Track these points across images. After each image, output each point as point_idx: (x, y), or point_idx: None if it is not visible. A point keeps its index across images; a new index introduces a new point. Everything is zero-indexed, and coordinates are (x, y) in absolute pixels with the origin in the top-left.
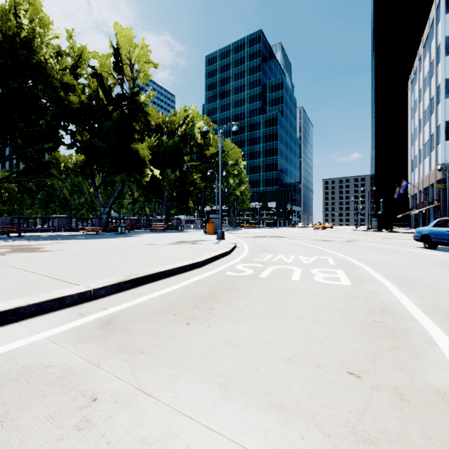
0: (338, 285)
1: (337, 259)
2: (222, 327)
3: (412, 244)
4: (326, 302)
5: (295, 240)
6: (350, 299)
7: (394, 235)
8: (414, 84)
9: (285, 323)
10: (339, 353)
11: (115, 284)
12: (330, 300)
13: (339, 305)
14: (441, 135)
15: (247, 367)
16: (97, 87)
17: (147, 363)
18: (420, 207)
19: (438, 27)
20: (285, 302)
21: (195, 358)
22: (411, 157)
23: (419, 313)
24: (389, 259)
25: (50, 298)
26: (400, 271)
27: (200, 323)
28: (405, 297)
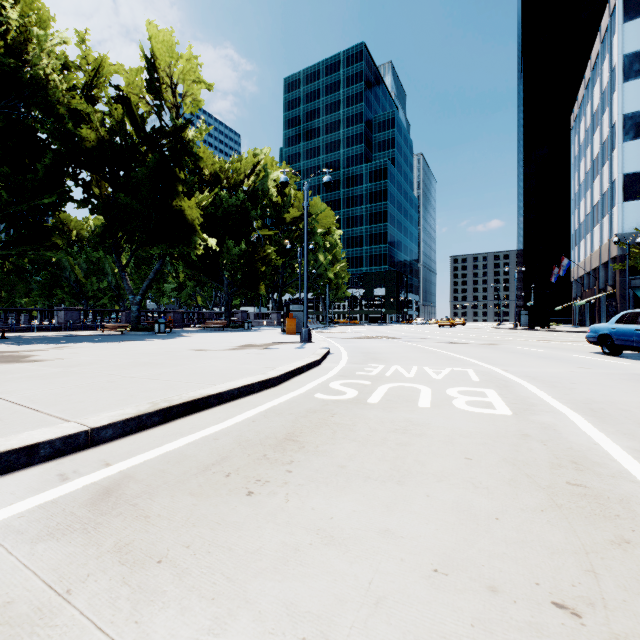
0: (493, 416)
1: (481, 371)
2: (309, 501)
3: (583, 348)
4: (480, 446)
5: (415, 343)
6: (518, 442)
7: (554, 335)
8: (578, 122)
9: (418, 489)
10: (527, 555)
11: (131, 418)
12: (485, 443)
13: (502, 452)
14: (618, 193)
15: (359, 593)
16: (123, 116)
17: (165, 589)
18: (587, 295)
19: (613, 41)
20: (414, 447)
21: (259, 574)
22: (574, 225)
23: (637, 467)
24: (557, 371)
25: (10, 448)
26: (580, 390)
27: (272, 492)
28: (605, 437)
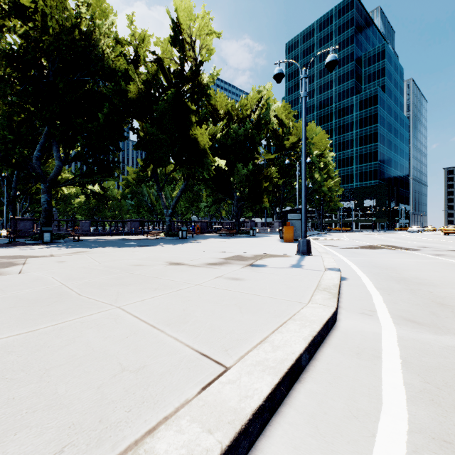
0: None
1: None
2: None
3: None
4: None
5: None
6: None
7: None
8: None
9: None
10: None
11: None
12: None
13: None
14: None
15: None
16: (155, 71)
17: None
18: None
19: None
20: None
21: None
22: None
23: None
24: None
25: None
26: None
27: None
28: None
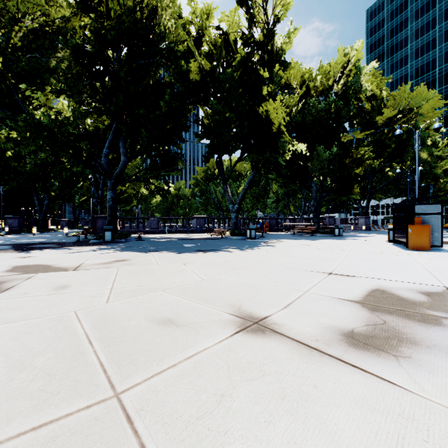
0: None
1: None
2: None
3: None
4: None
5: None
6: None
7: None
8: None
9: None
10: None
11: None
12: None
13: None
14: None
15: None
16: (219, 42)
17: None
18: None
19: None
20: None
21: None
22: None
23: None
24: None
25: None
26: None
27: None
28: None
